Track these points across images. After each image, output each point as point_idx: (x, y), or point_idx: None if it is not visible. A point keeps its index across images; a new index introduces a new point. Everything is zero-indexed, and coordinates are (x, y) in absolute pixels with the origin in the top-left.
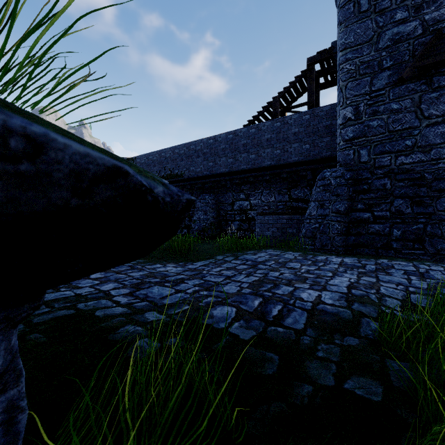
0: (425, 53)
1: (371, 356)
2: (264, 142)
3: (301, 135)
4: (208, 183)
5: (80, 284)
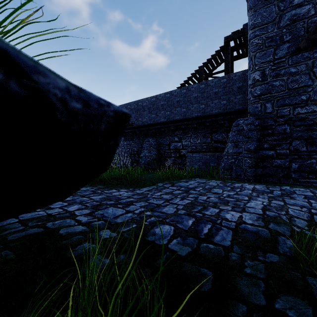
0: None
1: (293, 273)
2: (192, 99)
3: (220, 94)
4: (152, 129)
5: (52, 206)
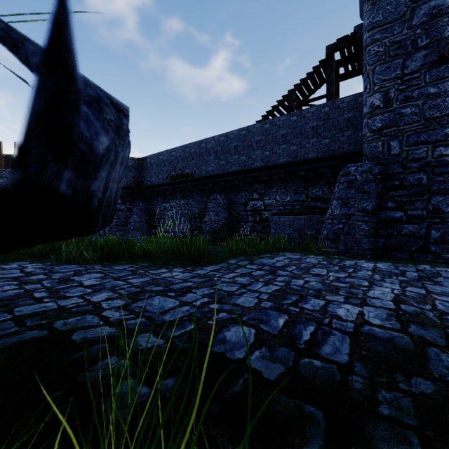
0: None
1: None
2: (279, 137)
3: (320, 130)
4: (220, 182)
5: (68, 293)
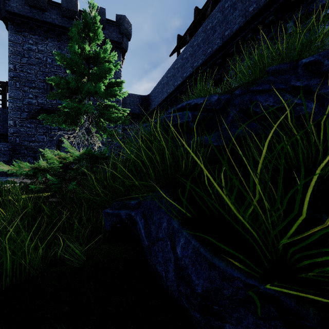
0: (36, 113)
1: None
2: None
3: None
4: None
5: None
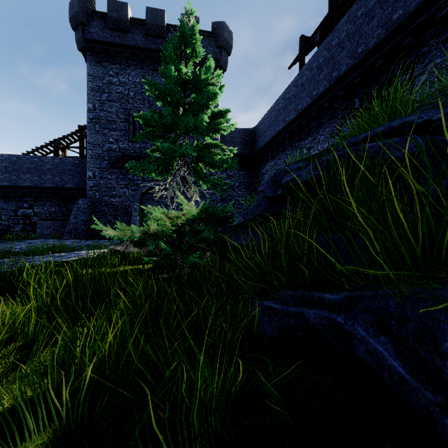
0: (117, 161)
1: None
2: (46, 170)
3: (73, 172)
4: None
5: None
